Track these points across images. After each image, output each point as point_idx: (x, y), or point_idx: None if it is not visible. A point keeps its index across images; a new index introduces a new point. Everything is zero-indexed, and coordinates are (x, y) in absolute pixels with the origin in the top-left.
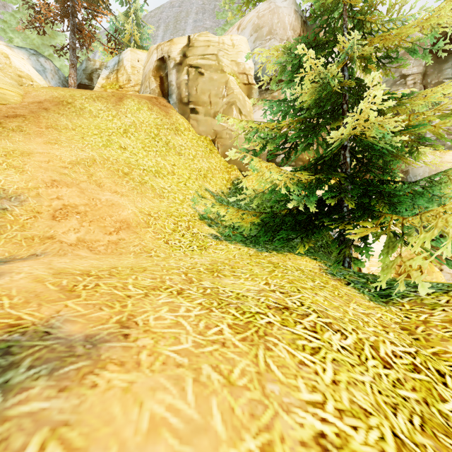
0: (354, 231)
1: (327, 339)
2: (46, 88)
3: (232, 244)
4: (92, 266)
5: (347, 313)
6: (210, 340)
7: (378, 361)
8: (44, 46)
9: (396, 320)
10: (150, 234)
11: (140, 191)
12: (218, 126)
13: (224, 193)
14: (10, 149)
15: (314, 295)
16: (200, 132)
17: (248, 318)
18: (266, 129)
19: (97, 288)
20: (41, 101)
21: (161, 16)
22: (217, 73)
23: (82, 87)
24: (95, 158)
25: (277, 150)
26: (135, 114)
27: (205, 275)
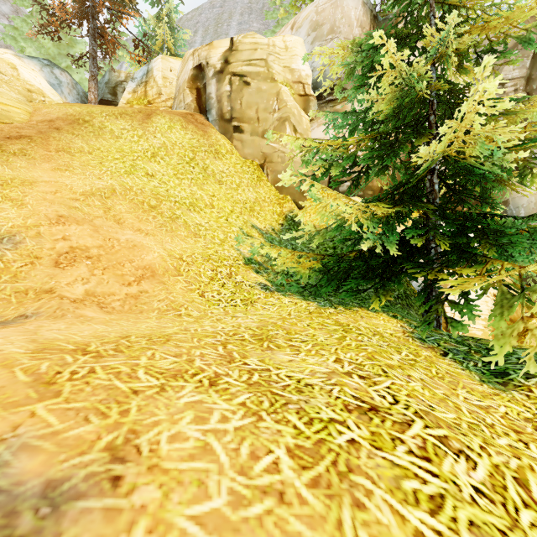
0: (451, 281)
1: (449, 474)
2: (60, 105)
3: (286, 297)
4: (95, 335)
5: (461, 411)
6: (258, 488)
7: (534, 511)
8: (61, 56)
9: (526, 415)
10: (181, 285)
11: (170, 228)
12: (268, 148)
13: (275, 230)
14: (8, 177)
15: (407, 379)
16: (245, 155)
17: (318, 432)
18: (329, 149)
19: (91, 377)
20: (52, 119)
21: (199, 19)
22: (267, 82)
23: (104, 103)
24: (115, 188)
25: (343, 175)
26: (165, 134)
27: (251, 345)
